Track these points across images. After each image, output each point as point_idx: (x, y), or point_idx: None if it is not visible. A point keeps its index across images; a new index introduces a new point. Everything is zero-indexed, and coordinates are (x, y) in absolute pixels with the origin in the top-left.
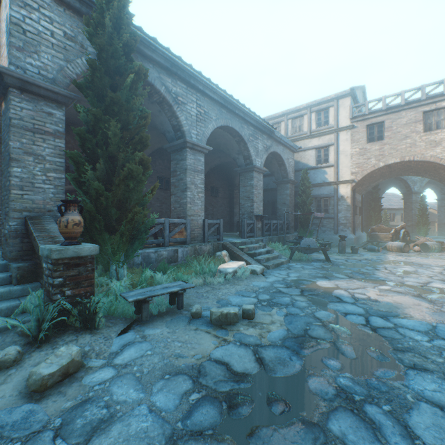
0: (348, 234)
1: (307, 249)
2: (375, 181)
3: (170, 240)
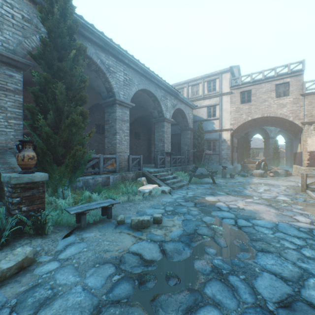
0: (228, 165)
1: (201, 175)
2: (246, 129)
3: (104, 170)
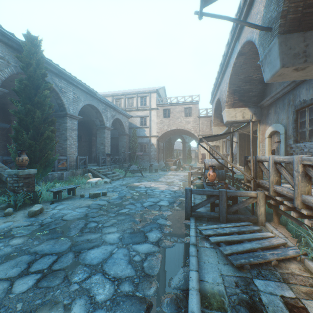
0: (155, 163)
1: (133, 171)
2: (168, 136)
3: (58, 168)
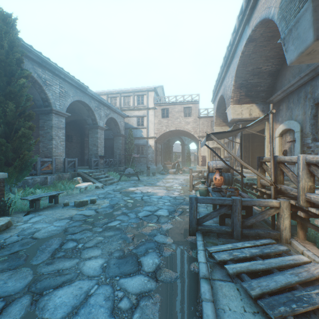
0: (153, 166)
1: (129, 174)
2: (167, 137)
3: (41, 171)
